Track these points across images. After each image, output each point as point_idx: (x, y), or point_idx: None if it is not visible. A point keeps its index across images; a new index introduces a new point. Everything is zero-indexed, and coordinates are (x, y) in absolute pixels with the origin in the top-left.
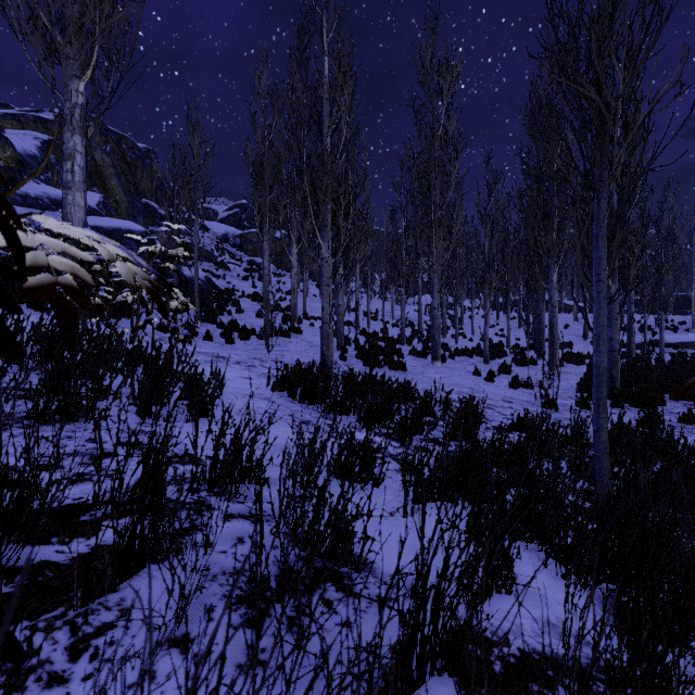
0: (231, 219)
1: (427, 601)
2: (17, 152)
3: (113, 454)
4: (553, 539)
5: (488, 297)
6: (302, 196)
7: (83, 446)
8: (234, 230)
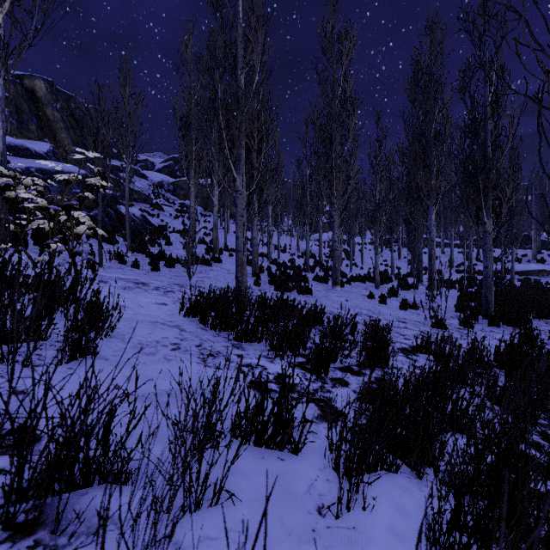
0: (166, 170)
1: None
2: None
3: None
4: None
5: (378, 232)
6: (218, 132)
7: None
8: (168, 178)
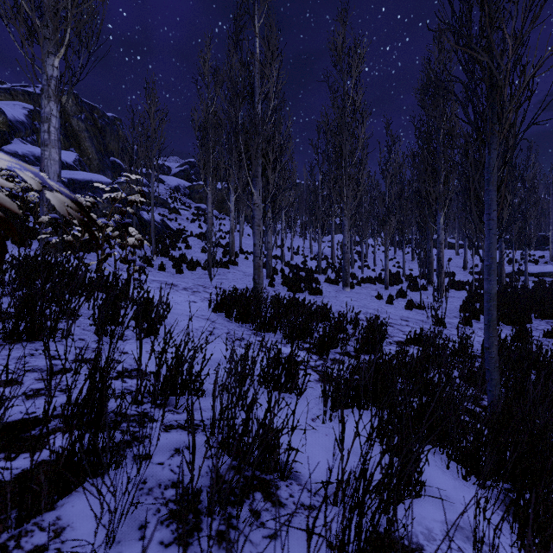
0: (182, 174)
1: (351, 522)
2: (8, 119)
3: (62, 373)
4: (454, 444)
5: (388, 235)
6: (238, 152)
7: (43, 363)
8: (184, 183)
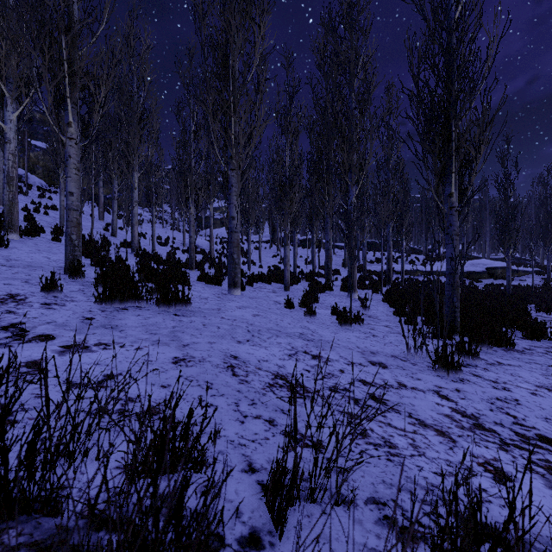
0: None
1: None
2: None
3: None
4: None
5: (289, 215)
6: None
7: None
8: None
